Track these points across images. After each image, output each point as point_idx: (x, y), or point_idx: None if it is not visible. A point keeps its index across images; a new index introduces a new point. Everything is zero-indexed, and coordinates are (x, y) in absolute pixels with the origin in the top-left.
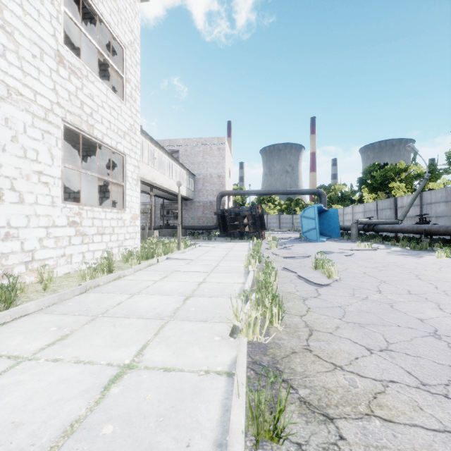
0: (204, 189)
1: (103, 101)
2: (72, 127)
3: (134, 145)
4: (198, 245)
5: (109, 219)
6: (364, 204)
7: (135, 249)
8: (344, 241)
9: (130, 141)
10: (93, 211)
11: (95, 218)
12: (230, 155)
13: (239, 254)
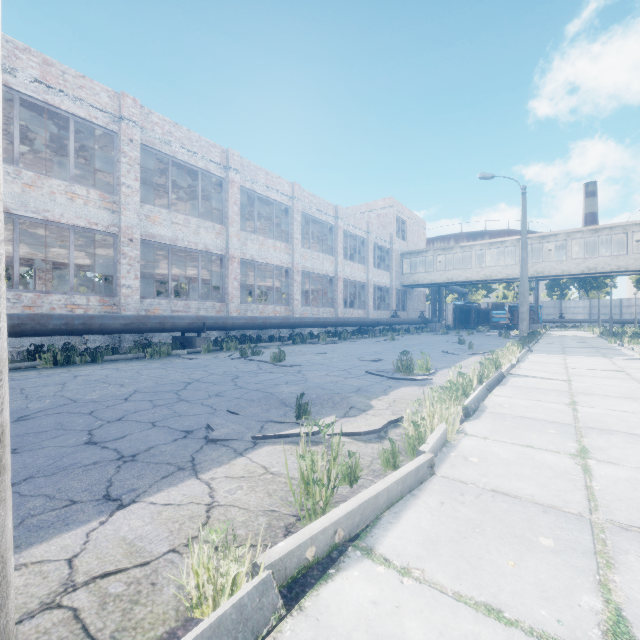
0: None
1: None
2: None
3: None
4: None
5: None
6: None
7: None
8: None
9: None
10: None
11: None
12: None
13: None
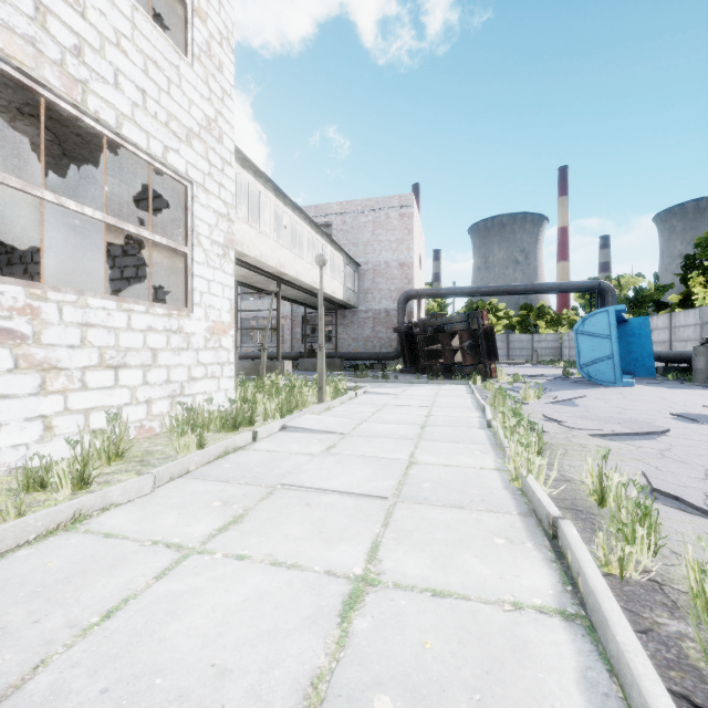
0: (374, 289)
1: (120, 33)
2: (1, 66)
3: (218, 167)
4: (362, 391)
5: (141, 330)
6: (702, 307)
7: (208, 404)
8: (676, 384)
9: (204, 156)
10: (84, 306)
11: (92, 326)
12: (420, 229)
13: (459, 418)
